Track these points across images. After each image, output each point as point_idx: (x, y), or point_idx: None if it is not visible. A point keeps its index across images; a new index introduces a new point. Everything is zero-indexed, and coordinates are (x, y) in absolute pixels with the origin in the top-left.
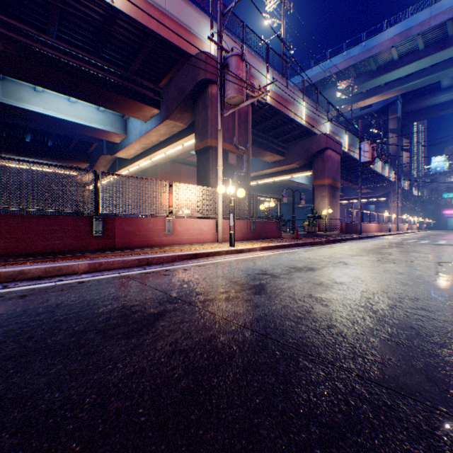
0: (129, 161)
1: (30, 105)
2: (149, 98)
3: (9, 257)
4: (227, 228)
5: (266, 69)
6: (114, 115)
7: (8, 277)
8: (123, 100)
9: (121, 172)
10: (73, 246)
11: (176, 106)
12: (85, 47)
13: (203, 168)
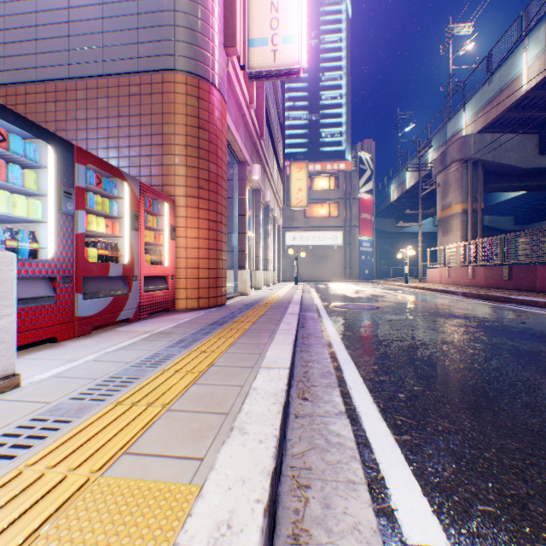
0: None
1: None
2: None
3: None
4: None
5: None
6: None
7: None
8: None
9: None
10: None
11: None
12: None
13: None
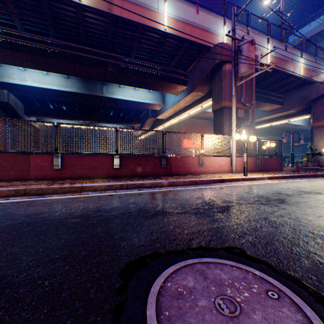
0: (164, 121)
1: (117, 95)
2: (180, 80)
3: (128, 177)
4: (238, 163)
5: (266, 40)
6: (157, 94)
7: (138, 186)
8: (165, 85)
9: (158, 128)
10: (152, 172)
11: (199, 82)
12: (146, 58)
13: (218, 122)
